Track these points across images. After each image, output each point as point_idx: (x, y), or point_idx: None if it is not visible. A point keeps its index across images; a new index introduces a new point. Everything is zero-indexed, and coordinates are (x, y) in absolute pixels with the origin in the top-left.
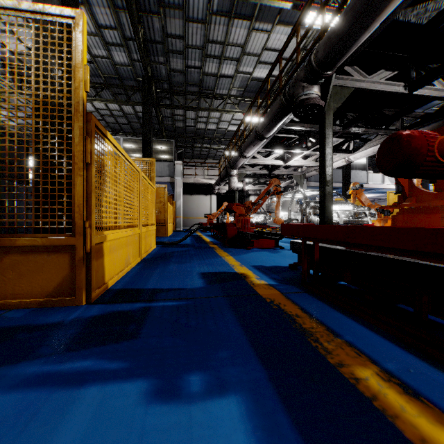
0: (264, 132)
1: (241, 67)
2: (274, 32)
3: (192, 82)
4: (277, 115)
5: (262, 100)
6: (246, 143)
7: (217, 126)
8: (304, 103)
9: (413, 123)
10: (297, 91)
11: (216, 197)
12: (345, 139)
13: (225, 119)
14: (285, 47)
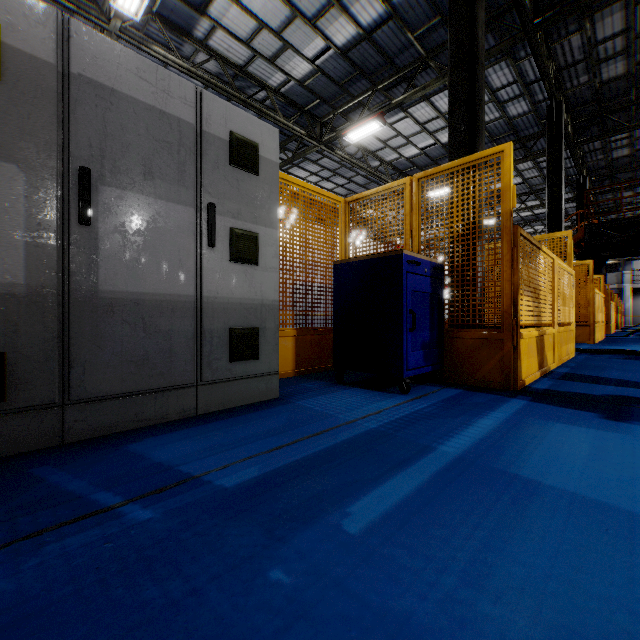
0: None
1: None
2: None
3: None
4: None
5: None
6: None
7: None
8: None
9: None
10: None
11: None
12: None
13: None
14: None
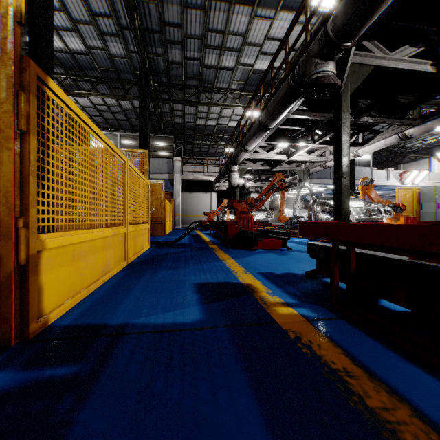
0: (268, 122)
1: (242, 59)
2: (277, 19)
3: (191, 75)
4: (284, 101)
5: (265, 89)
6: (248, 136)
7: (217, 122)
8: (317, 81)
9: (433, 111)
10: (309, 69)
11: (216, 194)
12: (354, 131)
13: (225, 115)
14: (292, 27)
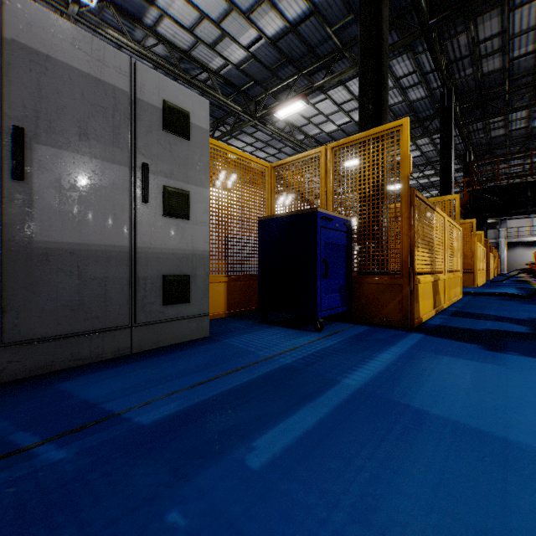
0: None
1: None
2: None
3: None
4: None
5: None
6: None
7: None
8: None
9: None
10: None
11: None
12: None
13: None
14: None
